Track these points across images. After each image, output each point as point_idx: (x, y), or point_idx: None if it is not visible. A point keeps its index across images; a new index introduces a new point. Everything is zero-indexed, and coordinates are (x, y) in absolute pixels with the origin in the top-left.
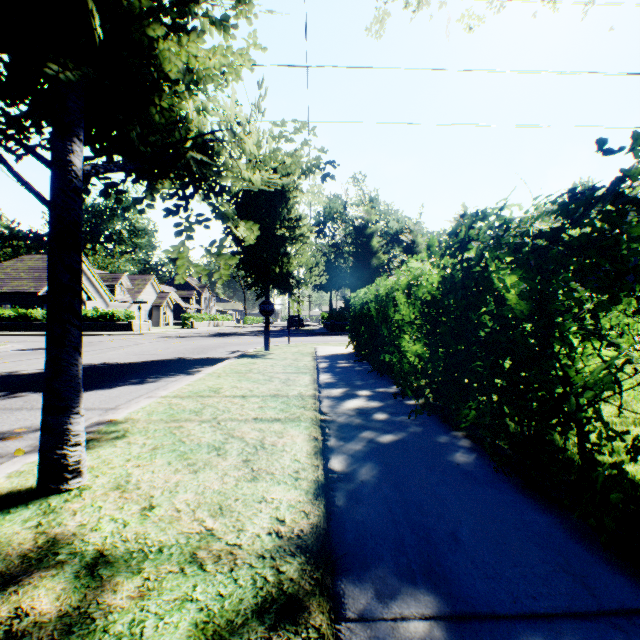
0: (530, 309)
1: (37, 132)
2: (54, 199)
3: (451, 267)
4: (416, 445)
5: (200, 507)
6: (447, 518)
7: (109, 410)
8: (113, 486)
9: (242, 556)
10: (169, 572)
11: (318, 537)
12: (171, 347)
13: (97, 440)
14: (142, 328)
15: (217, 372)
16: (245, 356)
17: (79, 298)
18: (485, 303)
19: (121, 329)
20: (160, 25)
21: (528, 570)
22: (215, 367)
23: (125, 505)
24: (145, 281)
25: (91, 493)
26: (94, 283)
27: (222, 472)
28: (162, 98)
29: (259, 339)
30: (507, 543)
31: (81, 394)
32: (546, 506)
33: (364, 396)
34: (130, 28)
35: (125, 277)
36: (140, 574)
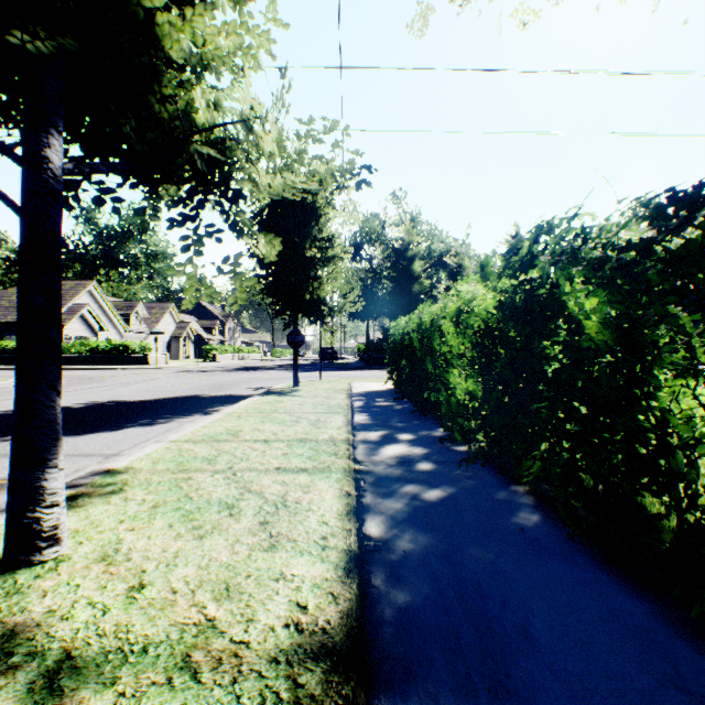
0: (616, 338)
1: (7, 122)
2: (25, 203)
3: (509, 290)
4: (469, 503)
5: (202, 587)
6: (514, 604)
7: (110, 456)
8: (98, 556)
9: (249, 660)
10: (152, 684)
11: (349, 632)
12: (189, 383)
13: (88, 495)
14: (159, 361)
15: (238, 412)
16: (271, 393)
17: (57, 325)
18: (555, 331)
19: (136, 362)
20: None
21: (627, 684)
22: (236, 406)
23: (109, 583)
24: (163, 310)
25: (69, 566)
26: (107, 312)
27: (233, 538)
28: (163, 85)
29: (288, 374)
30: (594, 642)
31: (60, 443)
32: (638, 588)
33: (406, 441)
34: None
35: (141, 305)
36: (113, 687)
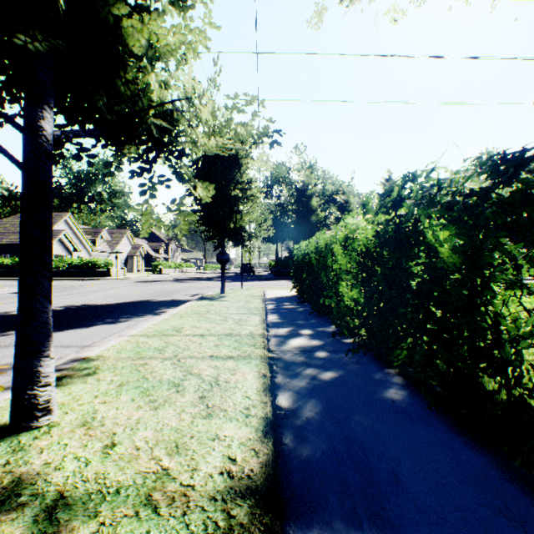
0: (462, 261)
1: (11, 100)
2: (26, 161)
3: (384, 223)
4: (354, 382)
5: (158, 445)
6: (387, 457)
7: (85, 347)
8: (80, 423)
9: (195, 498)
10: (124, 516)
11: (267, 477)
12: (142, 290)
13: (70, 377)
14: (119, 274)
15: (180, 313)
16: (204, 298)
17: (49, 251)
18: (418, 255)
19: (101, 275)
20: (124, 4)
21: (469, 514)
22: (178, 308)
23: (89, 443)
24: (122, 234)
25: (59, 430)
26: (79, 236)
27: (180, 409)
28: (127, 71)
29: (216, 283)
30: (446, 484)
31: (51, 339)
32: (478, 444)
33: (306, 335)
34: (97, 7)
35: (105, 231)
36: (96, 518)
